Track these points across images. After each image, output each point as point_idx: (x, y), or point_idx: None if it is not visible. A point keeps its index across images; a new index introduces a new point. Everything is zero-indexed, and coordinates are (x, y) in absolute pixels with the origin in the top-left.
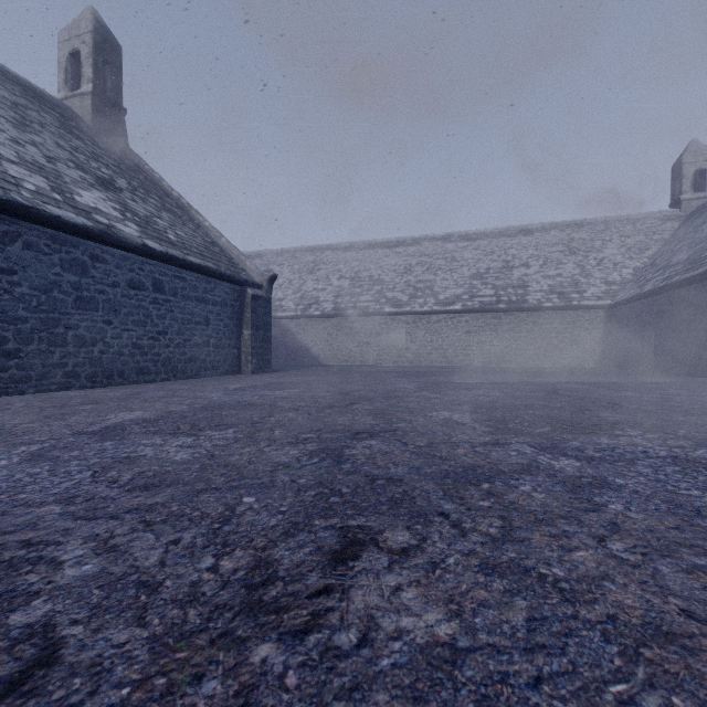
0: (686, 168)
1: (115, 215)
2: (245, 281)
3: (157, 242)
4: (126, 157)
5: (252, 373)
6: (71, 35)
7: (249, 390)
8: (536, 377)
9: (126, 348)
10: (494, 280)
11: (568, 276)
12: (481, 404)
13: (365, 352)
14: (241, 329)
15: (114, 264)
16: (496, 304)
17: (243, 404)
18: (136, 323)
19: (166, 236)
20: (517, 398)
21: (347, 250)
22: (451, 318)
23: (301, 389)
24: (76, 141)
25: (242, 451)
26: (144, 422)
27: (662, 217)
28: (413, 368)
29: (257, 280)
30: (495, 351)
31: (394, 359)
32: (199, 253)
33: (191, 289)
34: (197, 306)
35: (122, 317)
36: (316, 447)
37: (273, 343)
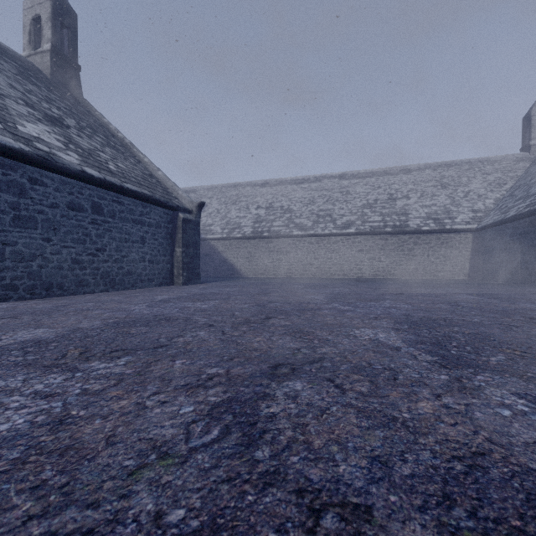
0: (534, 119)
1: (57, 145)
2: (177, 206)
3: (96, 170)
4: (79, 104)
5: (183, 285)
6: (33, 3)
7: (172, 301)
8: (425, 288)
9: (65, 263)
10: (381, 208)
11: (441, 206)
12: (398, 319)
13: (277, 267)
14: (174, 247)
15: (53, 187)
16: (383, 228)
17: (159, 319)
18: (75, 240)
19: (106, 166)
20: (427, 310)
21: (263, 186)
22: (347, 239)
23: (220, 300)
24: (31, 86)
25: (113, 406)
26: (33, 345)
27: (515, 158)
28: (317, 280)
29: (188, 206)
30: (382, 266)
31: (301, 272)
32: (136, 182)
33: (128, 212)
34: (133, 227)
35: (61, 235)
36: (220, 398)
37: (204, 259)
